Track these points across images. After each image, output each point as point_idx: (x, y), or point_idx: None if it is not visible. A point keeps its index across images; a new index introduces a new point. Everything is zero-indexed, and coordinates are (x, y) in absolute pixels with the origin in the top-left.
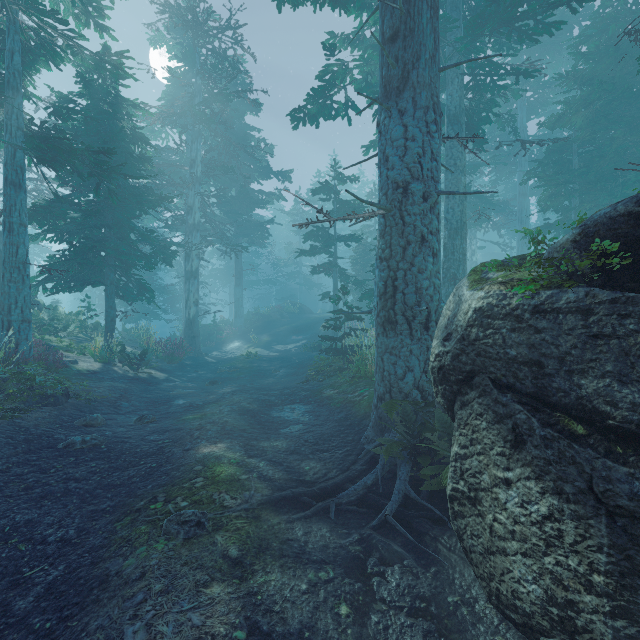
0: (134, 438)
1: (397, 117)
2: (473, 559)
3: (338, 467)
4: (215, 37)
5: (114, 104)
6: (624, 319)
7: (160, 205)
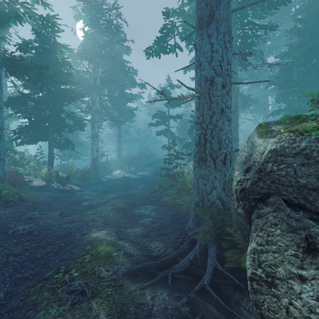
0: (55, 226)
1: (207, 39)
2: None
3: (172, 246)
4: (106, 13)
5: (53, 45)
6: None
7: (77, 98)
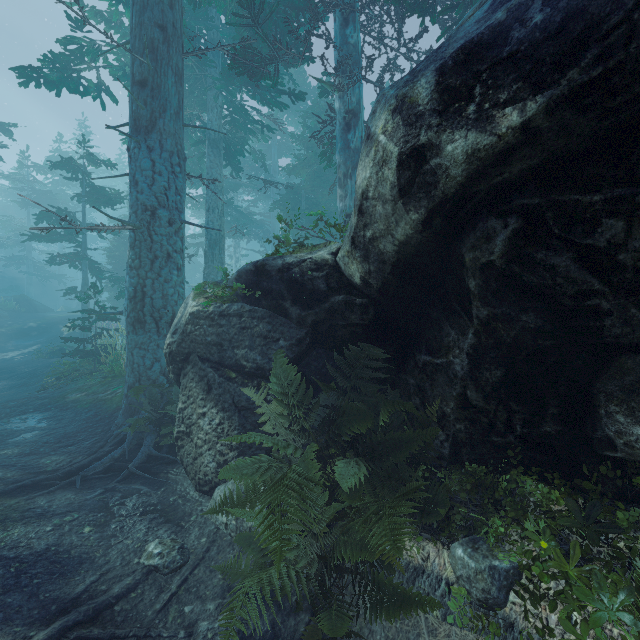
0: None
1: (146, 151)
2: (188, 470)
3: (85, 453)
4: None
5: None
6: (253, 320)
7: None
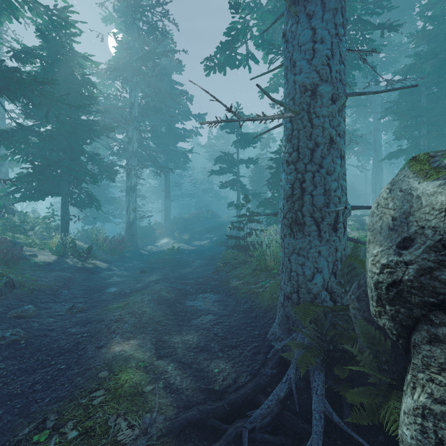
0: (56, 331)
1: (305, 21)
2: None
3: (247, 370)
4: (148, 11)
5: (67, 55)
6: None
7: (103, 133)
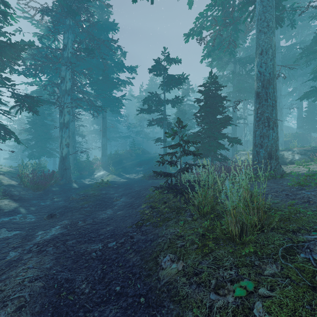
0: None
1: None
2: None
3: None
4: None
5: None
6: None
7: (5, 49)
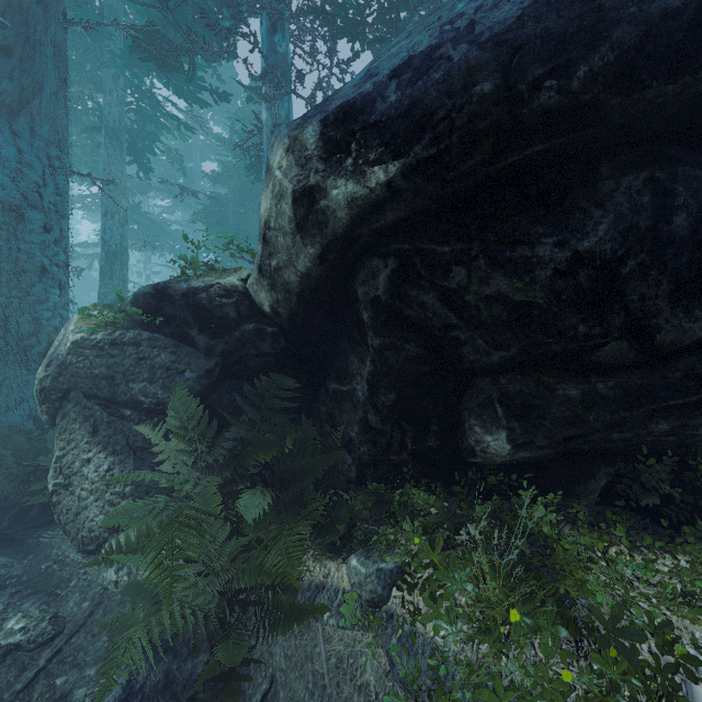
0: None
1: (8, 135)
2: (68, 529)
3: None
4: None
5: None
6: (154, 349)
7: None
